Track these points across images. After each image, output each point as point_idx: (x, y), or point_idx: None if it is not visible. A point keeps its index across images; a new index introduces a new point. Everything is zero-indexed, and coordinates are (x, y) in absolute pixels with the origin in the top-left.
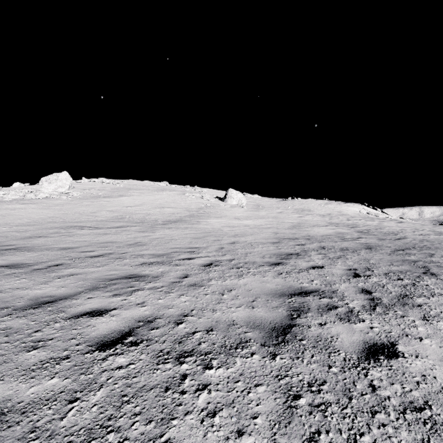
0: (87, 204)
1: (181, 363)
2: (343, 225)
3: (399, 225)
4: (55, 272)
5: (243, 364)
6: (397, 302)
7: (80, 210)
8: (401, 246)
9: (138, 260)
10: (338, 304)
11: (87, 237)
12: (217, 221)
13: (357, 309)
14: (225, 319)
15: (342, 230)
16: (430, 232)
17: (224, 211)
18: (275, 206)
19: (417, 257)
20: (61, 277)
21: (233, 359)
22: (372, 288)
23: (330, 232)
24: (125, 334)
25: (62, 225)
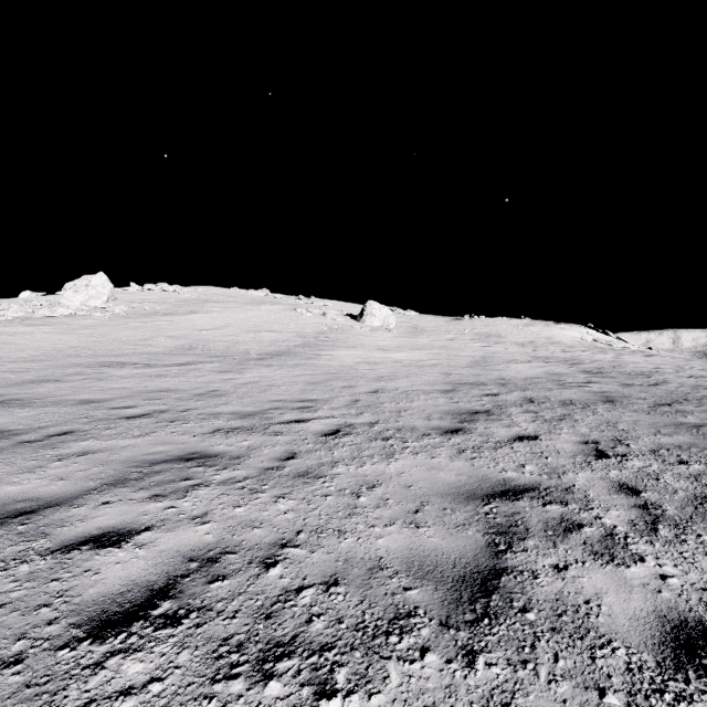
0: (135, 326)
1: (265, 677)
2: (557, 360)
3: (649, 361)
4: (55, 447)
5: (406, 682)
6: (695, 513)
7: (123, 335)
8: (663, 398)
9: (208, 424)
10: (581, 517)
11: (128, 382)
12: (349, 354)
13: (622, 531)
14: (364, 554)
15: (558, 368)
16: (705, 373)
17: (360, 337)
18: (442, 329)
19: (697, 417)
20: (63, 459)
21: (382, 666)
22: (638, 481)
23: (538, 373)
24: (156, 594)
25: (90, 360)
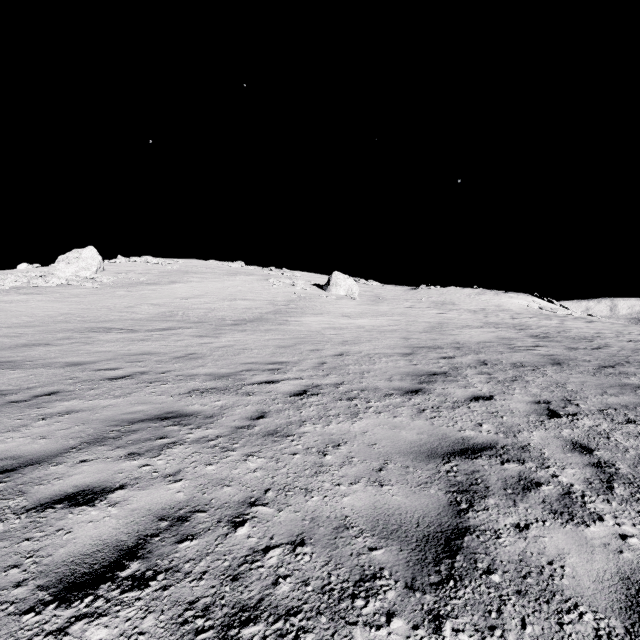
0: (121, 294)
1: None
2: (507, 326)
3: (590, 327)
4: (41, 407)
5: None
6: None
7: (110, 303)
8: (606, 360)
9: (185, 385)
10: (538, 476)
11: (113, 346)
12: (316, 320)
13: (579, 489)
14: (330, 513)
15: (507, 333)
16: None
17: (326, 305)
18: (401, 298)
19: (639, 379)
20: (47, 418)
21: (348, 633)
22: (590, 440)
23: (489, 338)
24: (126, 554)
25: (79, 326)
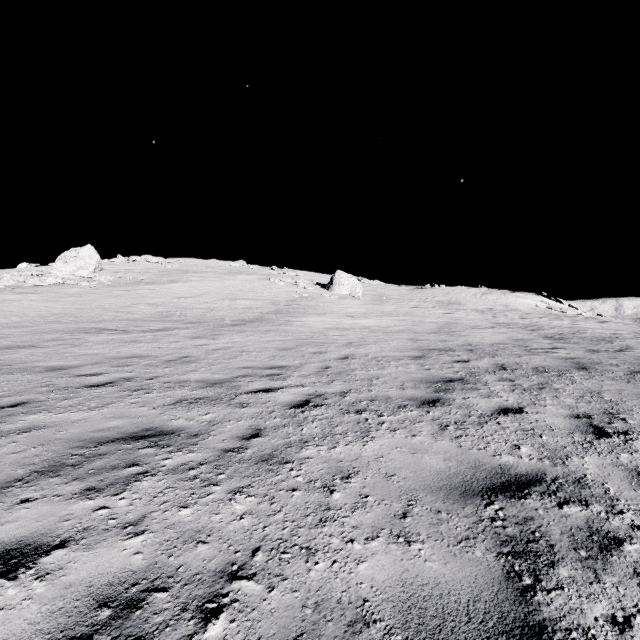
0: (118, 294)
1: None
2: (518, 326)
3: (605, 327)
4: None
5: None
6: None
7: (106, 302)
8: (636, 364)
9: (172, 394)
10: (613, 527)
11: (102, 348)
12: (319, 321)
13: None
14: (341, 594)
15: (520, 334)
16: None
17: (329, 304)
18: (406, 297)
19: None
20: (2, 437)
21: None
22: None
23: (502, 339)
24: None
25: (70, 326)
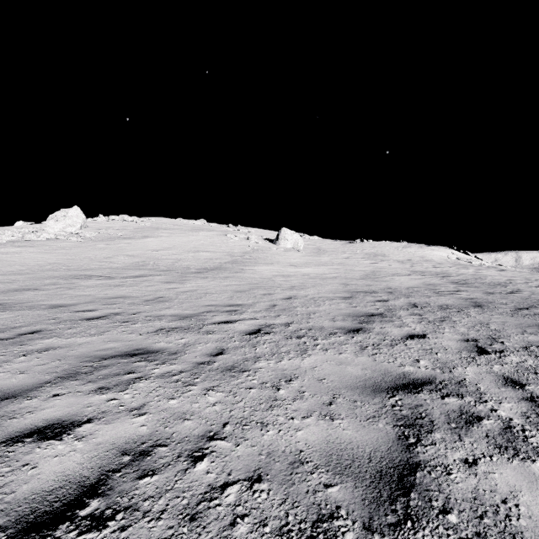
0: (101, 247)
1: None
2: (431, 274)
3: (502, 274)
4: (23, 344)
5: None
6: None
7: (91, 254)
8: (521, 303)
9: (153, 324)
10: (478, 410)
11: (92, 290)
12: (267, 269)
13: (518, 423)
14: (285, 447)
15: (432, 280)
16: None
17: (276, 256)
18: (340, 250)
19: None
20: (28, 354)
21: None
22: (519, 375)
23: (417, 284)
24: (87, 491)
25: (64, 273)
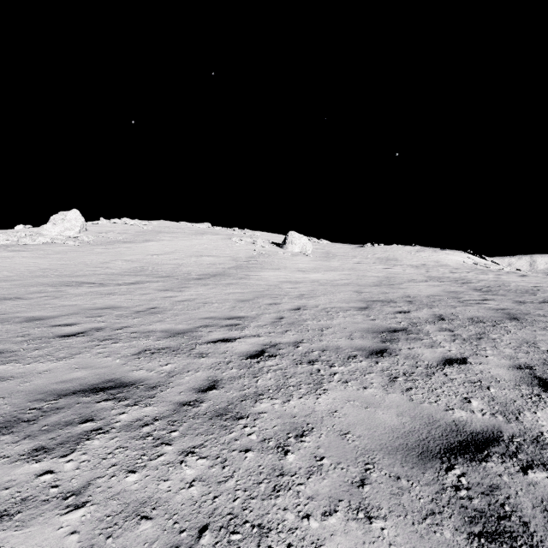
0: (99, 251)
1: None
2: (449, 280)
3: (526, 281)
4: None
5: None
6: None
7: (88, 259)
8: None
9: (137, 344)
10: None
11: (80, 299)
12: (274, 275)
13: None
14: None
15: (452, 287)
16: None
17: (283, 261)
18: (350, 254)
19: None
20: None
21: None
22: None
23: (437, 291)
24: None
25: (54, 280)
